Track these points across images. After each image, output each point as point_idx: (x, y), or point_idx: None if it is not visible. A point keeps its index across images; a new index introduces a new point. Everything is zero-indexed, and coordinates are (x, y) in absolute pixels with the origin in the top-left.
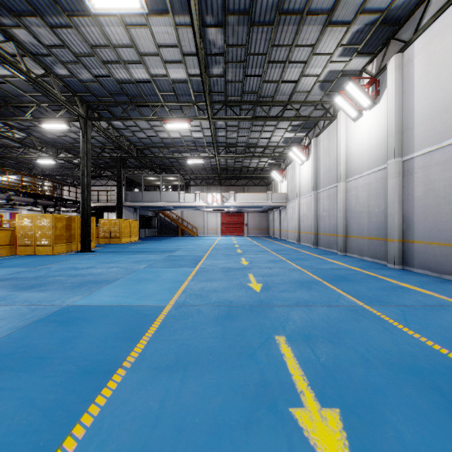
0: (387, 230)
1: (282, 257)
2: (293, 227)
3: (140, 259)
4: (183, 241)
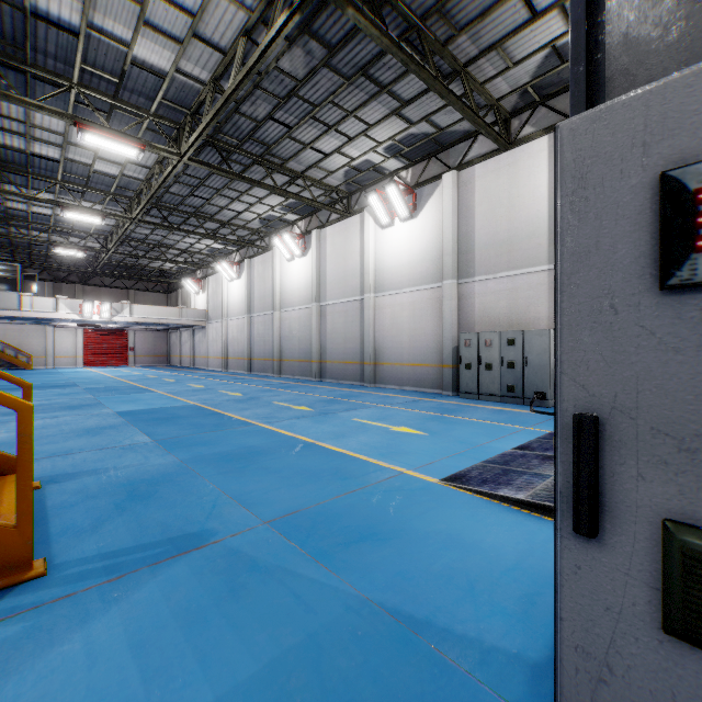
0: (312, 354)
1: (229, 381)
2: (217, 352)
3: (55, 393)
4: (35, 375)
